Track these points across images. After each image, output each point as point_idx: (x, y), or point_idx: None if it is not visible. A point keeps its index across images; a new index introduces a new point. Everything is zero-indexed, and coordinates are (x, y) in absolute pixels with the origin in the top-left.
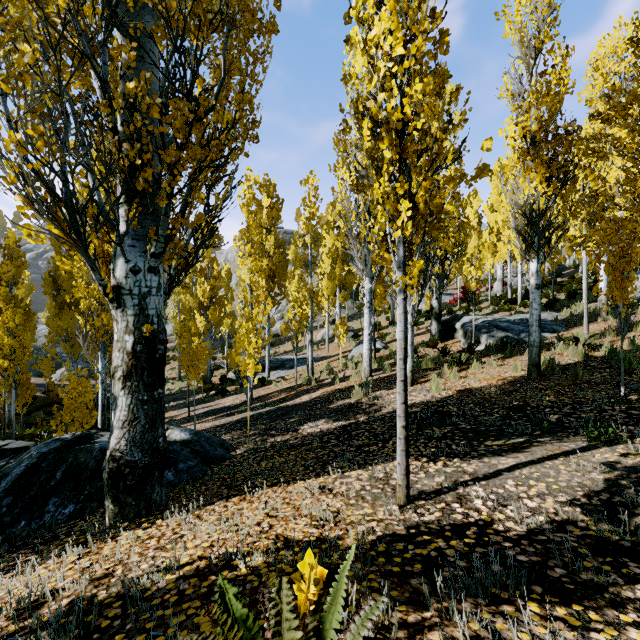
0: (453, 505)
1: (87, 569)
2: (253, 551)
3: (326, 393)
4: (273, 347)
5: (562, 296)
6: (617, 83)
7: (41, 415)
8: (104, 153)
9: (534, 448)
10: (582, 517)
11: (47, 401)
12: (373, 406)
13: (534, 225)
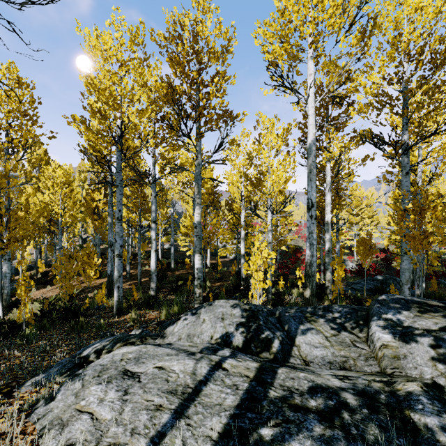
0: None
1: None
2: None
3: (49, 260)
4: None
5: None
6: None
7: None
8: None
9: None
10: None
11: None
12: None
13: None
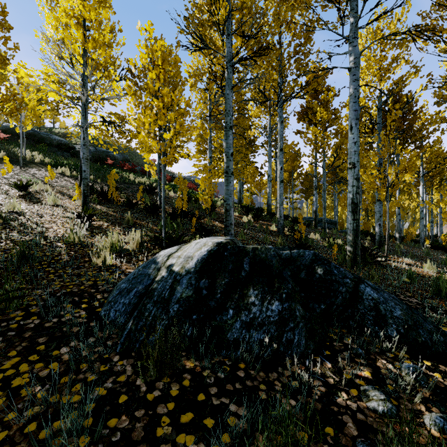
0: None
1: None
2: None
3: None
4: None
5: None
6: None
7: None
8: None
9: None
10: None
11: None
12: None
13: None
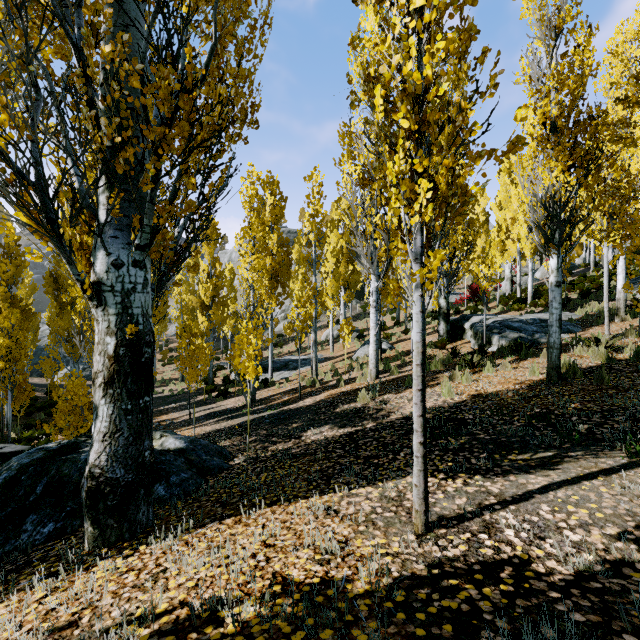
0: (480, 536)
1: (51, 612)
2: (244, 601)
3: (331, 396)
4: (277, 347)
5: (574, 295)
6: (638, 69)
7: (42, 416)
8: (79, 130)
9: (566, 464)
10: (639, 556)
11: (48, 402)
12: (381, 411)
13: (555, 218)
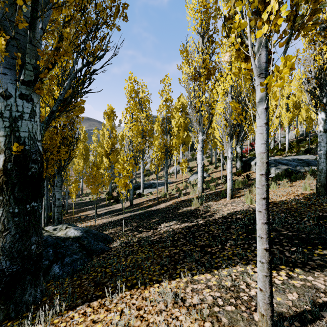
0: None
1: None
2: None
3: (175, 202)
4: (146, 176)
5: (313, 147)
6: None
7: None
8: None
9: None
10: None
11: None
12: (207, 212)
13: (325, 85)
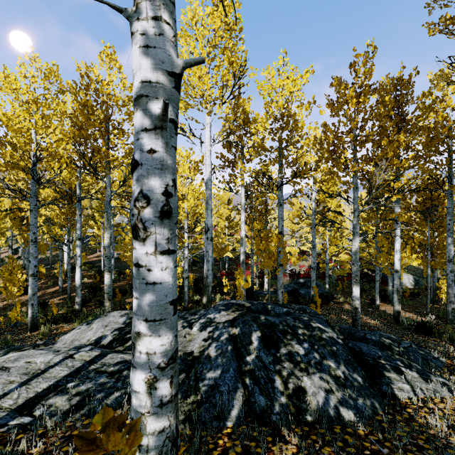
0: None
1: None
2: None
3: None
4: None
5: None
6: None
7: None
8: None
9: None
10: None
11: None
12: None
13: None
